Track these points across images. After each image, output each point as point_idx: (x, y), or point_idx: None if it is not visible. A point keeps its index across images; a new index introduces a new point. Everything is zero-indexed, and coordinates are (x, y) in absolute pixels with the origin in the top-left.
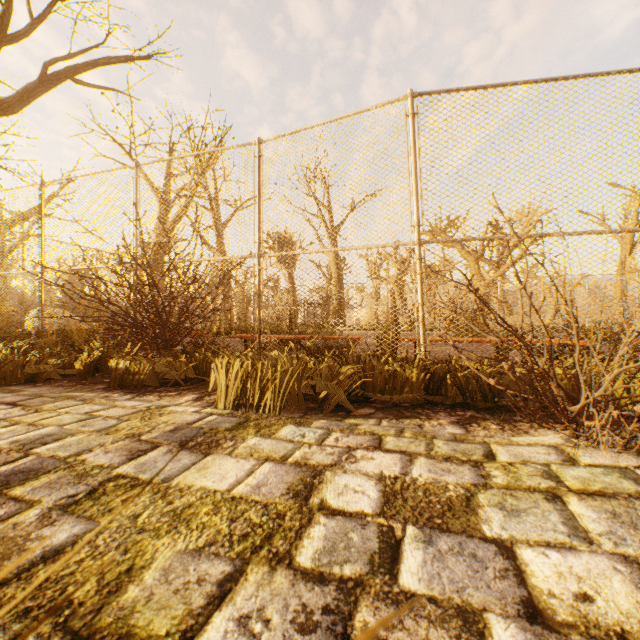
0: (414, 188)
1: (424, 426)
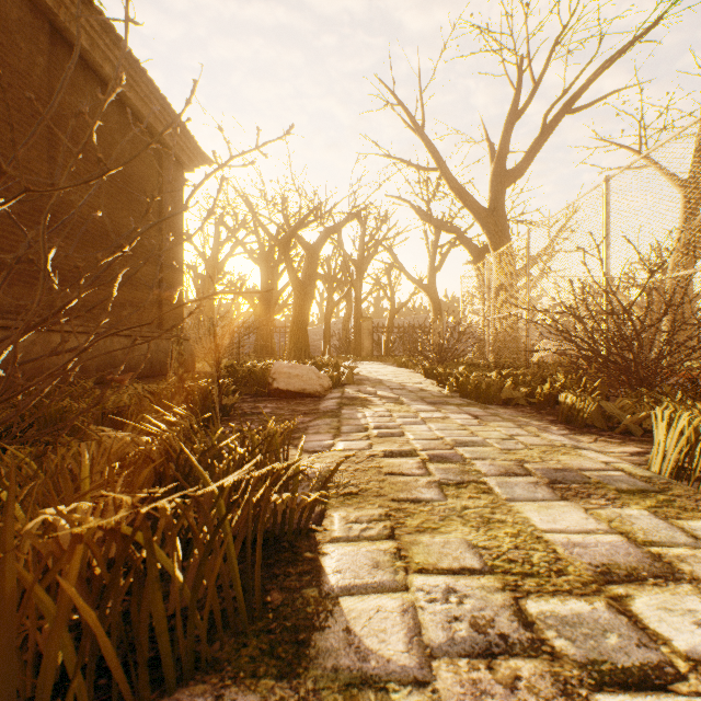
0: None
1: None
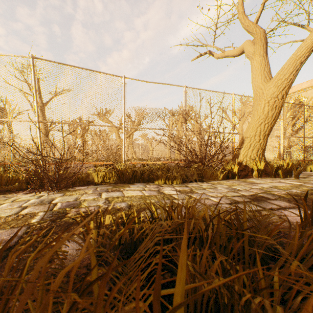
0: (35, 97)
1: (7, 196)
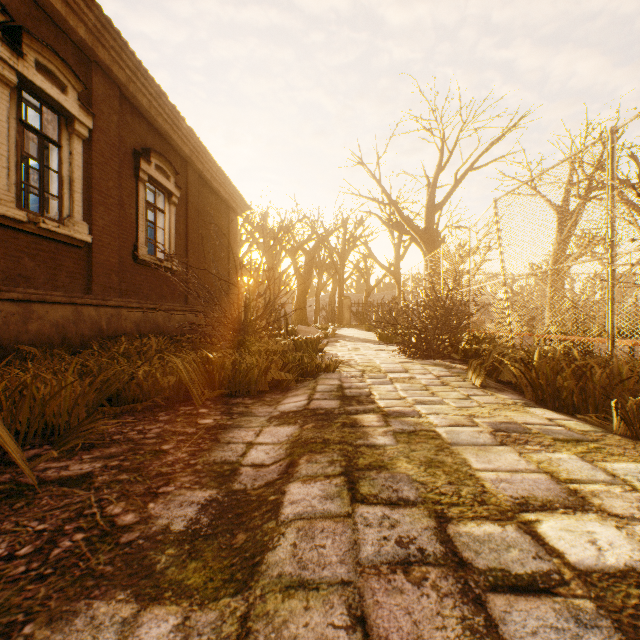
0: (499, 249)
1: None
